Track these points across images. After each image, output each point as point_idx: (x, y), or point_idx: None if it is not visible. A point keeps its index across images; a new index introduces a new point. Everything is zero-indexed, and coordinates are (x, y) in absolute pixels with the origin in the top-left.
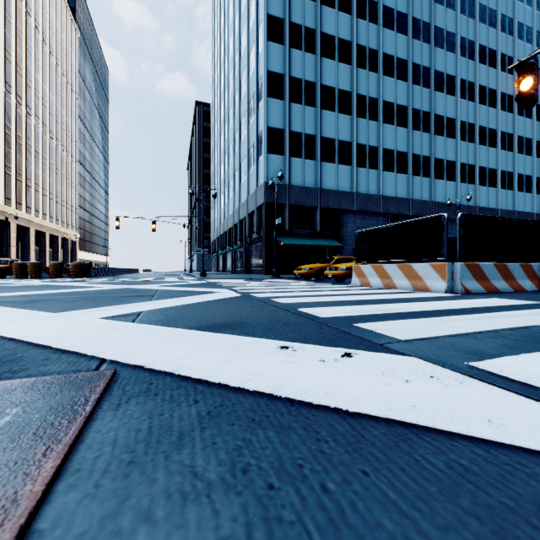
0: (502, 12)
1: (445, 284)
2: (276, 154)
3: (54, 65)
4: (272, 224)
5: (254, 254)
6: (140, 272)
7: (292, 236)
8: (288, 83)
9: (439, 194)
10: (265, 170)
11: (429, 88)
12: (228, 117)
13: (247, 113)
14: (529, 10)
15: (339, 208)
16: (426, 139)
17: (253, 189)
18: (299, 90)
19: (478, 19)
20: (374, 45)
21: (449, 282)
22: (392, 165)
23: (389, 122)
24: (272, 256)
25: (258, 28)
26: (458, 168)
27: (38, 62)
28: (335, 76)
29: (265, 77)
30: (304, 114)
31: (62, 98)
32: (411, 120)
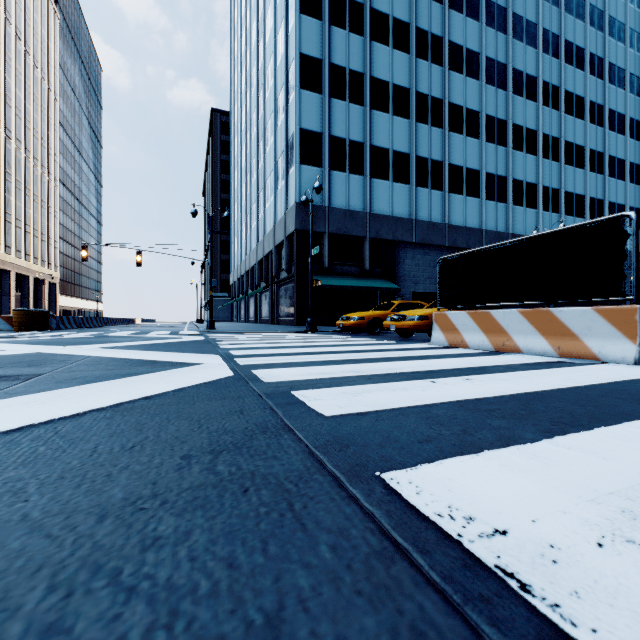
0: (591, 1)
1: (636, 347)
2: (312, 166)
3: (22, 53)
4: (306, 259)
5: (283, 299)
6: (137, 322)
7: (333, 275)
8: (327, 72)
9: (517, 224)
10: (297, 187)
11: (506, 90)
12: (250, 124)
13: (274, 114)
14: (621, 2)
15: (394, 240)
16: (502, 154)
17: (282, 213)
18: (342, 82)
19: (564, 8)
20: (438, 31)
21: None
22: (461, 186)
23: (457, 131)
24: (306, 301)
25: None
26: (540, 192)
27: None
28: (389, 67)
29: (297, 61)
30: (348, 114)
31: (34, 97)
32: (484, 129)
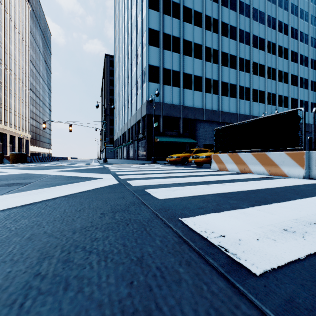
0: (291, 1)
1: (304, 170)
2: (154, 83)
3: (13, 27)
4: (151, 128)
5: (140, 147)
6: (69, 159)
7: (164, 136)
8: (162, 37)
9: (255, 111)
10: (147, 93)
11: (249, 45)
12: (124, 62)
13: (136, 57)
14: (306, 2)
15: (194, 118)
16: (247, 77)
17: (139, 106)
18: (169, 42)
19: (278, 5)
20: (216, 16)
21: (306, 168)
22: (227, 92)
23: (225, 65)
24: (151, 148)
25: (143, 1)
26: (266, 95)
27: (1, 24)
28: (192, 34)
29: (147, 32)
30: (172, 57)
31: (18, 48)
32: (238, 64)
